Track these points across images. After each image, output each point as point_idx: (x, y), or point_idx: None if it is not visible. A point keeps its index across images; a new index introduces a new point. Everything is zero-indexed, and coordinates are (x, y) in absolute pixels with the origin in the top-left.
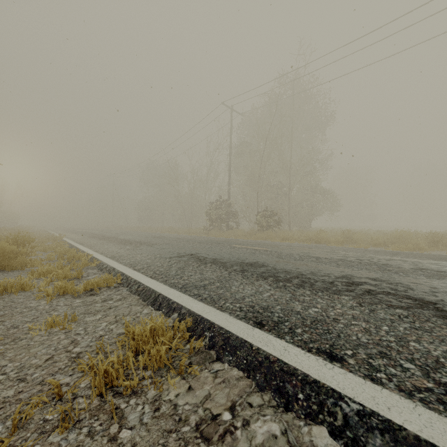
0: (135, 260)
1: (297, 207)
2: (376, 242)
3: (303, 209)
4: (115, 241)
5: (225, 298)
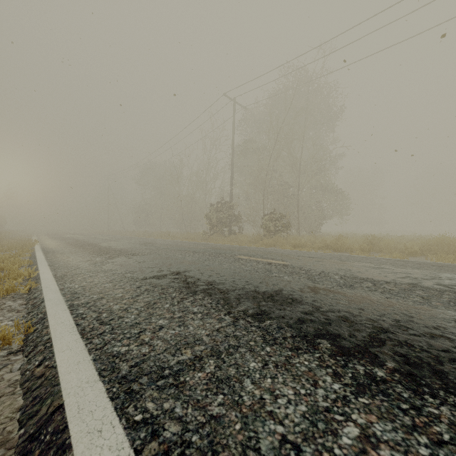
0: (89, 283)
1: (306, 210)
2: (411, 250)
3: (313, 212)
4: (91, 249)
5: (228, 455)
